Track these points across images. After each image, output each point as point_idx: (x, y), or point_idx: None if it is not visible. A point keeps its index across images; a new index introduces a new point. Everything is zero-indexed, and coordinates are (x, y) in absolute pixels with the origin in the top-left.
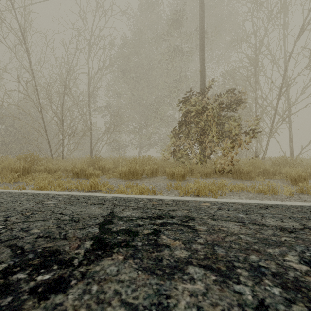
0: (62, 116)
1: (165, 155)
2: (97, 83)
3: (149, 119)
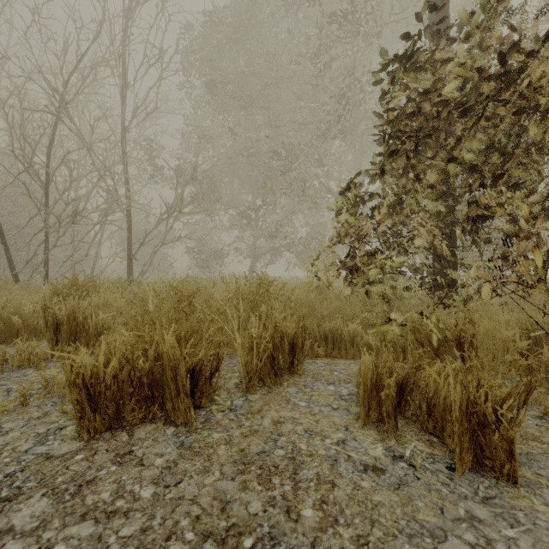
0: (46, 174)
1: (322, 274)
2: (145, 98)
3: (272, 192)
